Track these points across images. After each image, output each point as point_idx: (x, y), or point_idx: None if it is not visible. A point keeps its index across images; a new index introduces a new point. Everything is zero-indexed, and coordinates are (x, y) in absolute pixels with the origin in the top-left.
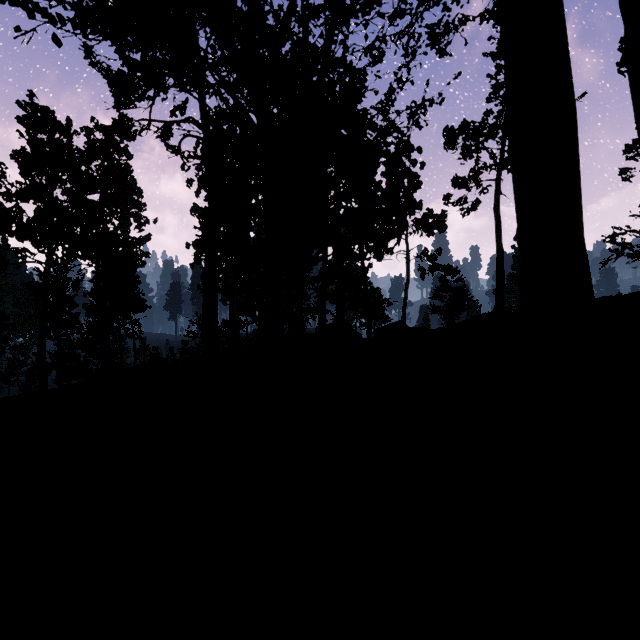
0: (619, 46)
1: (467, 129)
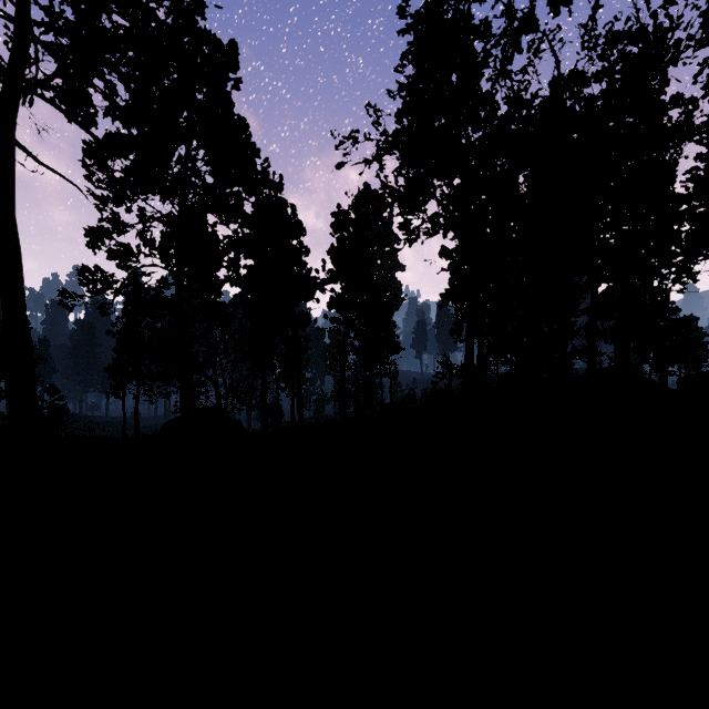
0: None
1: None
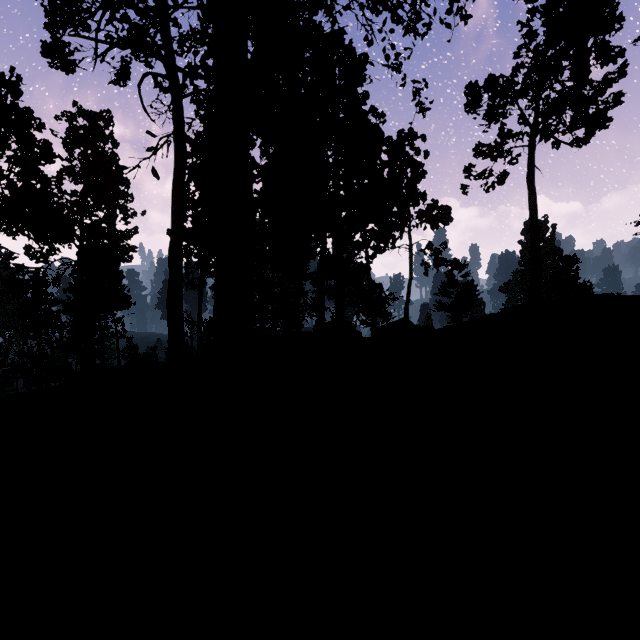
0: None
1: (494, 85)
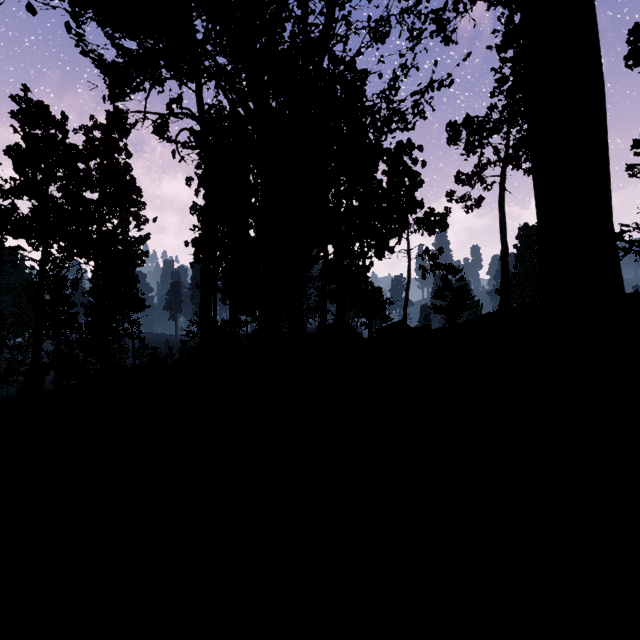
0: (627, 38)
1: (471, 124)
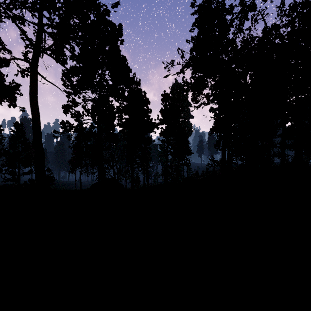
0: None
1: None
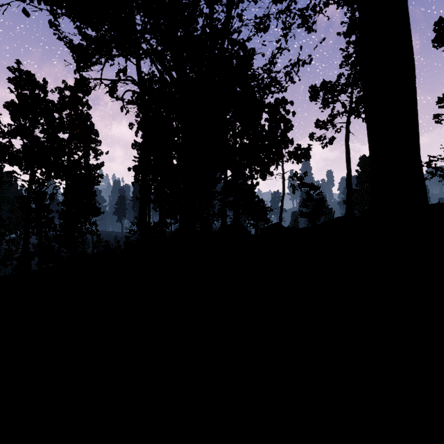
0: (433, 28)
1: (326, 86)
